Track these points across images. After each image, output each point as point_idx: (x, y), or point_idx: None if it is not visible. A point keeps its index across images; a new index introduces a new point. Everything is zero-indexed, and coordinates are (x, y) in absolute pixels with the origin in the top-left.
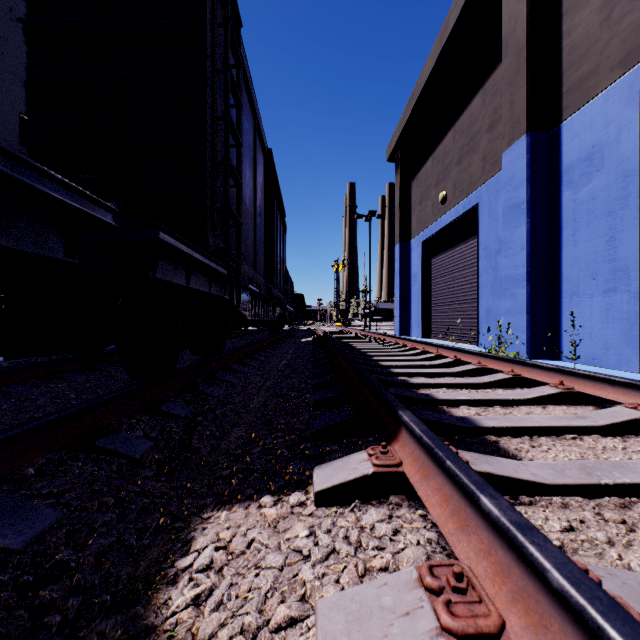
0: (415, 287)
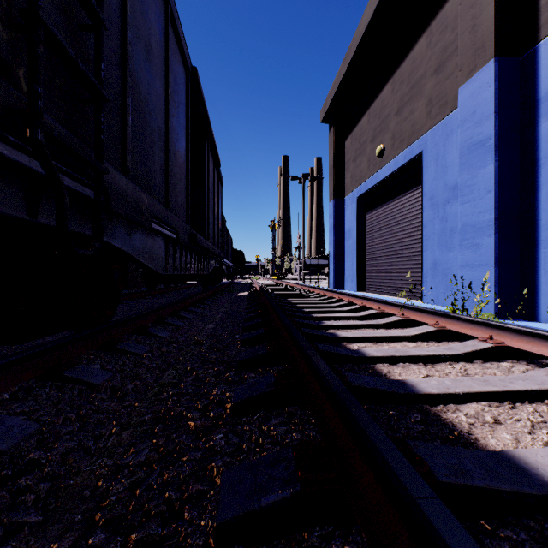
0: (349, 242)
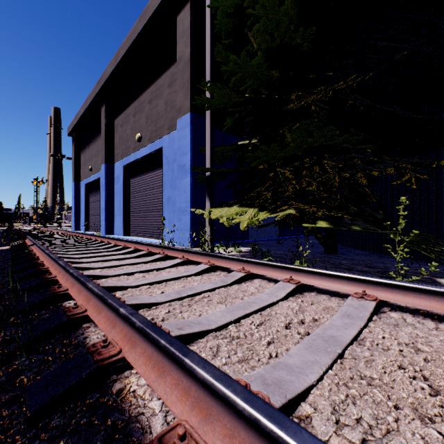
0: (82, 206)
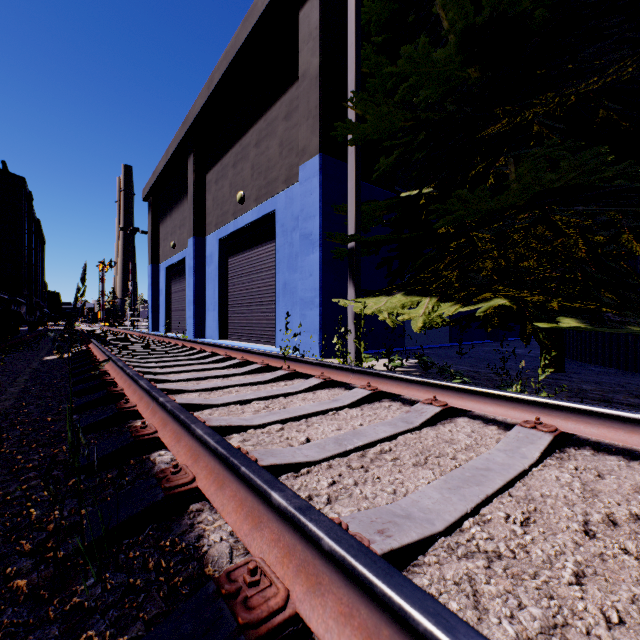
0: (162, 298)
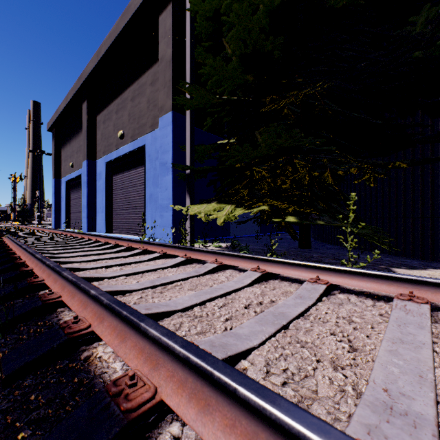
0: (63, 203)
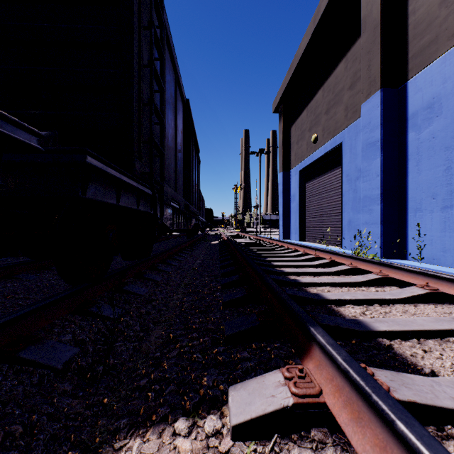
0: (294, 204)
